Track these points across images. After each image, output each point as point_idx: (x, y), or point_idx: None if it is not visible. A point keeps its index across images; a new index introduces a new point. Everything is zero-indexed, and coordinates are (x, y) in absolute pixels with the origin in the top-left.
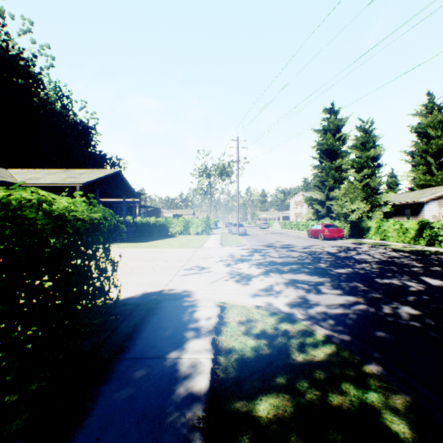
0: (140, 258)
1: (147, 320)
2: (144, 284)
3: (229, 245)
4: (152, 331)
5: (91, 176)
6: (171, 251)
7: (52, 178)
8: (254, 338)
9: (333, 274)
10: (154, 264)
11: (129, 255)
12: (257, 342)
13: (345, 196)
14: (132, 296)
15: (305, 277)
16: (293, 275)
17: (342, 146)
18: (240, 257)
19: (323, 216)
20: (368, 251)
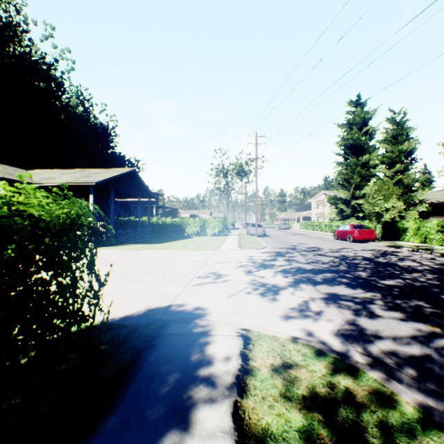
0: (152, 262)
1: (141, 359)
2: (149, 296)
3: (248, 247)
4: (145, 382)
5: (105, 175)
6: (185, 254)
7: (67, 178)
8: (300, 406)
9: (382, 287)
10: (165, 269)
11: (141, 258)
12: (307, 416)
13: (378, 193)
14: (132, 314)
15: (346, 290)
16: (330, 288)
17: (369, 141)
18: (262, 262)
19: (348, 216)
20: (411, 256)
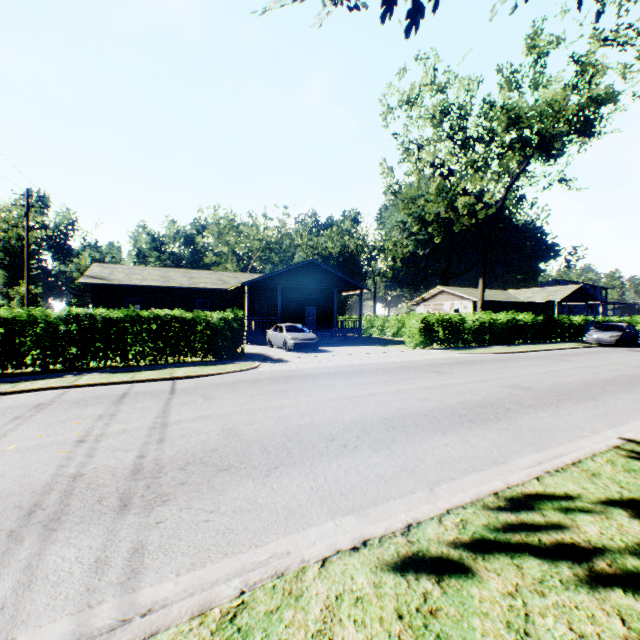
0: None
1: None
2: None
3: None
4: None
5: (561, 293)
6: None
7: (539, 297)
8: None
9: None
10: None
11: None
12: None
13: None
14: None
15: None
16: None
17: None
18: None
19: None
20: None
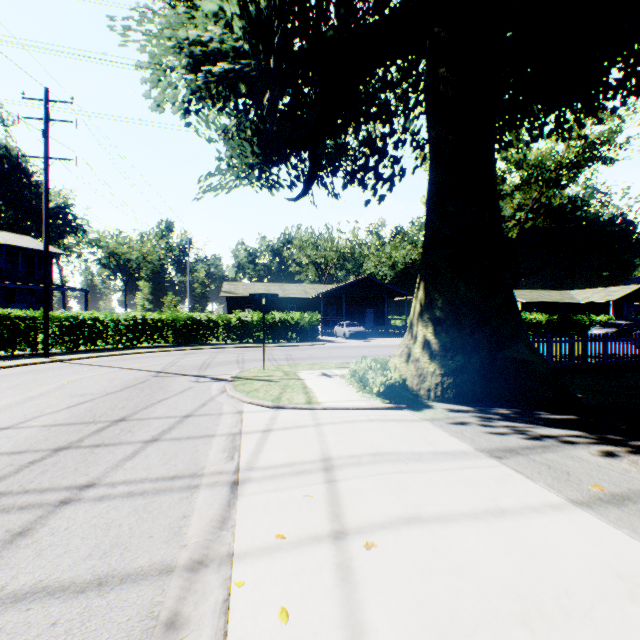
0: None
1: None
2: None
3: None
4: None
5: (619, 293)
6: None
7: (595, 297)
8: None
9: None
10: None
11: None
12: None
13: None
14: None
15: None
16: None
17: None
18: None
19: None
20: None
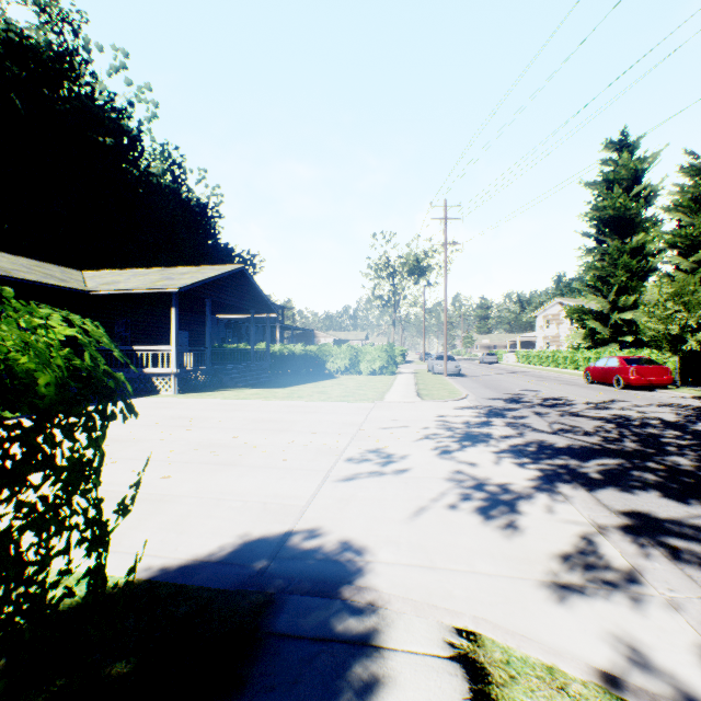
0: (266, 423)
1: None
2: (250, 506)
3: (434, 397)
4: None
5: (196, 276)
6: (325, 408)
7: (138, 282)
8: None
9: None
10: (287, 439)
11: (248, 416)
12: None
13: (674, 300)
14: (208, 554)
15: (669, 506)
16: (628, 498)
17: (644, 209)
18: (465, 428)
19: (605, 341)
20: None
